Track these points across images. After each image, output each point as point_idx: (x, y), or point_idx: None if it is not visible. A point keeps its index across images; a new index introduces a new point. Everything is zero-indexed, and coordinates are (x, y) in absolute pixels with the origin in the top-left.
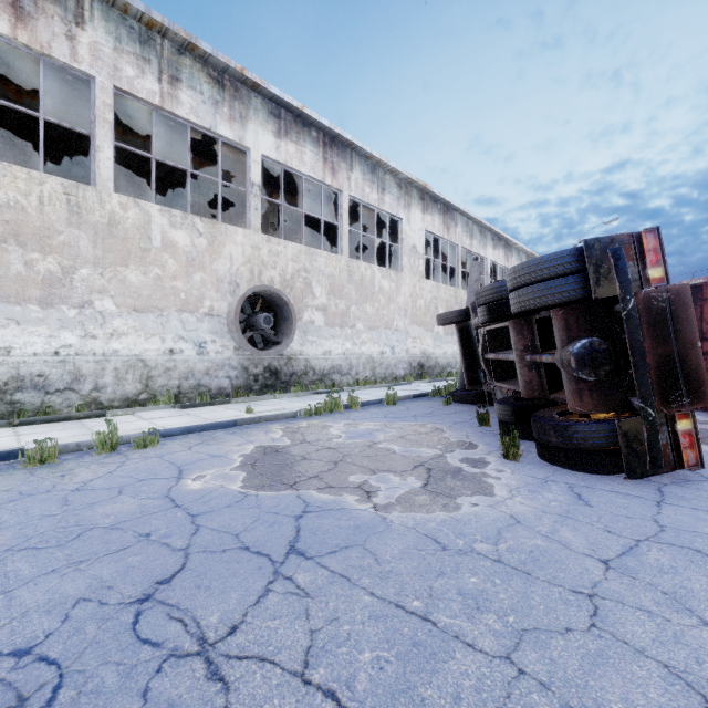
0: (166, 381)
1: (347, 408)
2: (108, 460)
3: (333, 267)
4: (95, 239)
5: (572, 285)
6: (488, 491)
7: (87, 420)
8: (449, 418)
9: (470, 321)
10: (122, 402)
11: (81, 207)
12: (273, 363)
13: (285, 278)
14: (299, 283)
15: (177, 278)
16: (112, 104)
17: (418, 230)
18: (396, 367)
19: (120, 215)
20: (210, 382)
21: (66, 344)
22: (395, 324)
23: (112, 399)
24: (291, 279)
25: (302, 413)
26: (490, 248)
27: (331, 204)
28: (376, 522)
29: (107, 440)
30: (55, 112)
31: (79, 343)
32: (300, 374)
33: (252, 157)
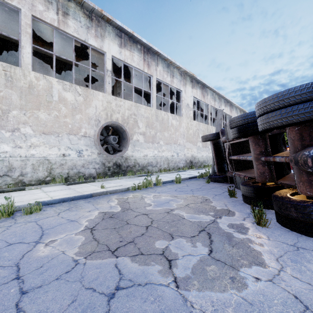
0: (61, 170)
1: (155, 185)
2: (1, 224)
3: (148, 113)
4: (21, 95)
5: (312, 108)
6: (260, 261)
7: (13, 192)
8: (211, 192)
9: (219, 139)
10: (36, 181)
11: (13, 78)
12: (118, 161)
13: (124, 118)
14: (131, 121)
15: (67, 117)
16: (30, 24)
17: (190, 96)
18: (179, 163)
19: (35, 83)
20: (85, 170)
21: (4, 151)
22: (179, 142)
23: (30, 180)
24: (127, 119)
25: (130, 188)
26: (223, 106)
27: (147, 84)
28: (178, 307)
29: (6, 210)
30: (6, 32)
31: (11, 150)
32: (131, 166)
33: (107, 56)
